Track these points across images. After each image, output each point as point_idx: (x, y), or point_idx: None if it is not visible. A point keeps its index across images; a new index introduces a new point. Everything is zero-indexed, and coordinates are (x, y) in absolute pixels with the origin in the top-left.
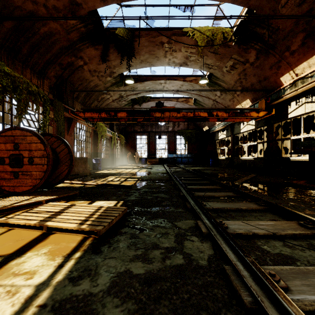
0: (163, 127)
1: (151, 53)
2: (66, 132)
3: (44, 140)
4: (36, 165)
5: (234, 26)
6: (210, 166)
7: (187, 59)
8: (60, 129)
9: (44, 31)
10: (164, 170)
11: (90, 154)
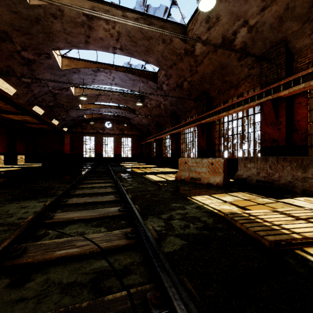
0: None
1: None
2: None
3: None
4: None
5: None
6: None
7: None
8: None
9: None
10: None
11: None
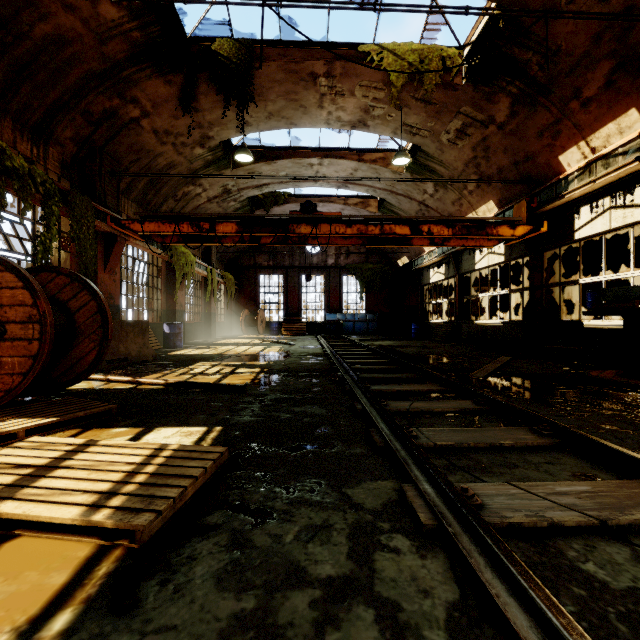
0: (316, 258)
1: (291, 98)
2: (102, 266)
3: (33, 280)
4: (13, 341)
5: (465, 45)
6: (414, 339)
7: (367, 114)
8: (85, 257)
9: (44, 33)
10: (317, 348)
11: (159, 313)
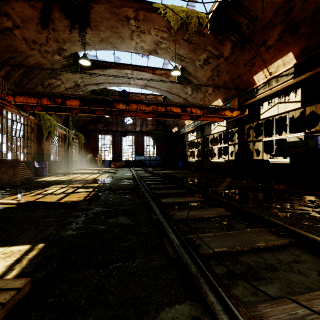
0: (130, 127)
1: (114, 31)
2: None
3: None
4: None
5: (209, 12)
6: (181, 169)
7: (158, 46)
8: None
9: None
10: (130, 175)
11: (32, 155)
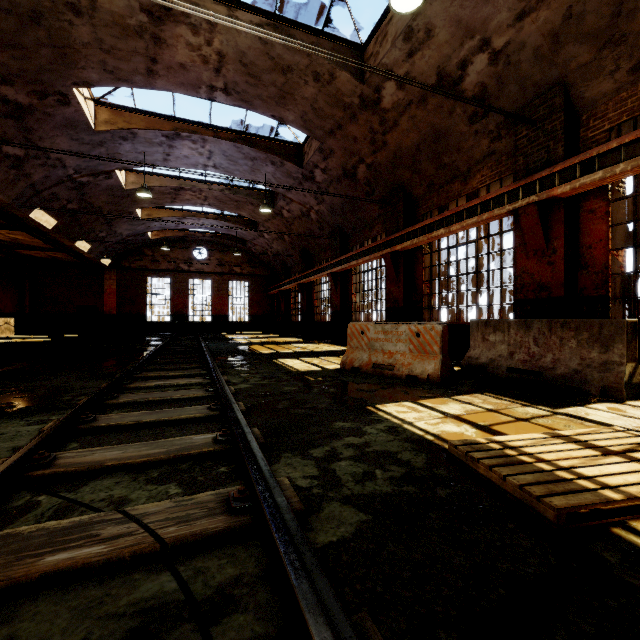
0: None
1: None
2: None
3: None
4: None
5: None
6: None
7: None
8: None
9: None
10: None
11: None
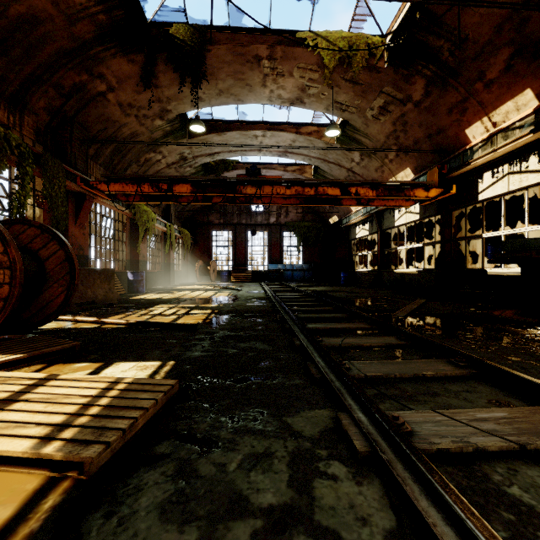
0: (260, 217)
1: (239, 78)
2: (72, 221)
3: (4, 230)
4: None
5: (387, 34)
6: (343, 285)
7: (304, 93)
8: (56, 213)
9: (18, 13)
10: (261, 293)
11: (124, 263)
